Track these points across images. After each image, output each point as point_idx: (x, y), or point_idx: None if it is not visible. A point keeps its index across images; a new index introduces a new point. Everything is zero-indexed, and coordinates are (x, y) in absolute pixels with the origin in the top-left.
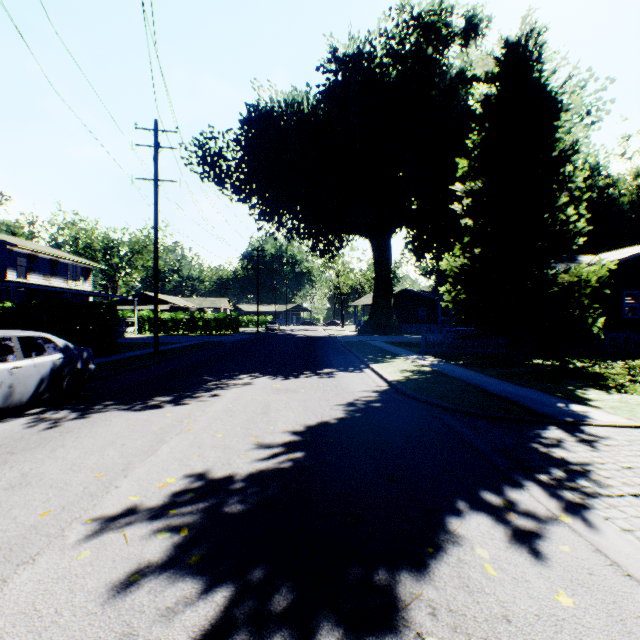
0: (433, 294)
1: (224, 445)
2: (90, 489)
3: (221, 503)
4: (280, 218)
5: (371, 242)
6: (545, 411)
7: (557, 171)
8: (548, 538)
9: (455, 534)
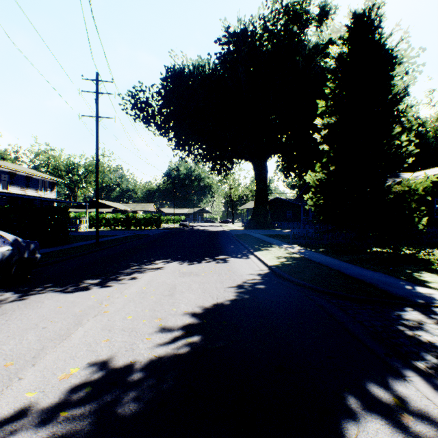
0: (296, 201)
1: (131, 328)
2: None
3: (115, 401)
4: (189, 148)
5: (253, 164)
6: (398, 293)
7: (393, 108)
8: None
9: None
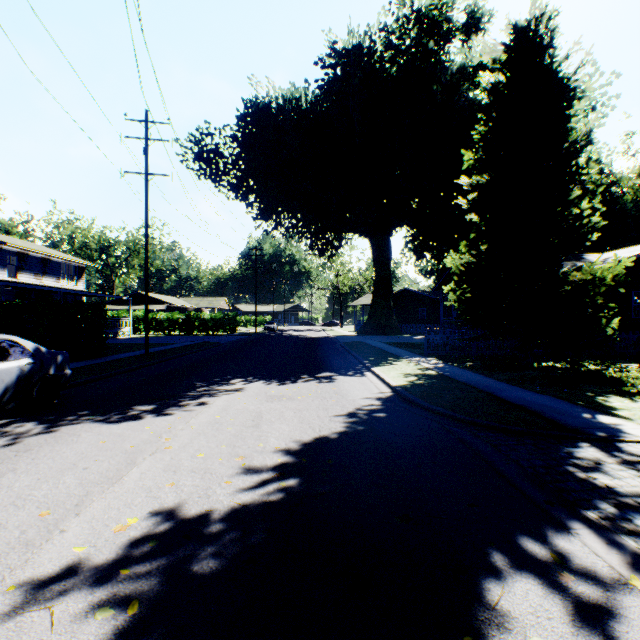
0: (433, 294)
1: (204, 469)
2: (27, 535)
3: (189, 557)
4: (278, 216)
5: (370, 241)
6: (571, 424)
7: (570, 162)
8: (625, 618)
9: (498, 611)
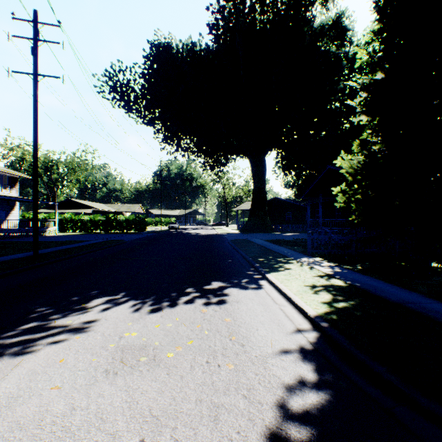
0: (296, 201)
1: None
2: None
3: None
4: (179, 141)
5: (250, 160)
6: None
7: None
8: None
9: None
